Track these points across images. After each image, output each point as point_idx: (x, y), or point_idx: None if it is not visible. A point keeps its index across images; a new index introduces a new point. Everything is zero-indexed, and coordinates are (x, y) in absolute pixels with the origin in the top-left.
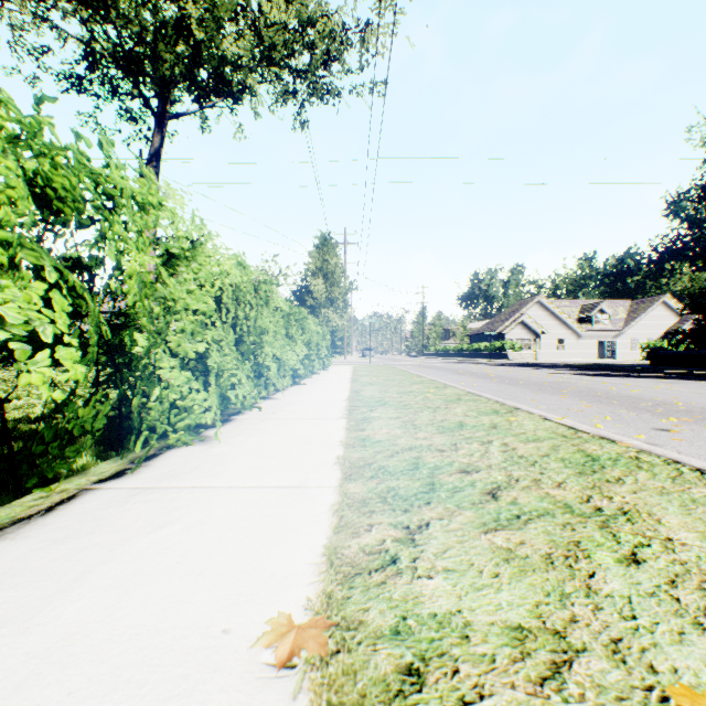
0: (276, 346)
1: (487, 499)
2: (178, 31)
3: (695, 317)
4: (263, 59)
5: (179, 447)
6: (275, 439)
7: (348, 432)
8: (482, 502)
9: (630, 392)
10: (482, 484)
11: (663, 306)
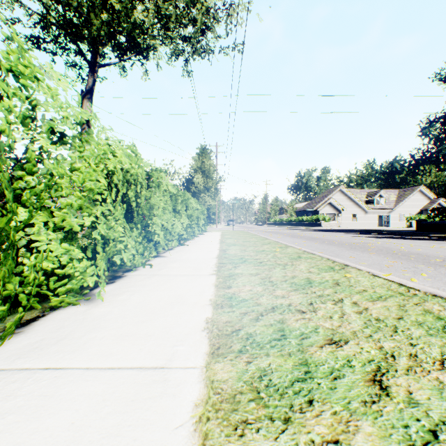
0: (164, 218)
1: (376, 393)
2: (104, 7)
3: (440, 200)
4: (162, 28)
5: (63, 307)
6: (153, 297)
7: (216, 290)
8: (374, 400)
9: (416, 250)
10: (360, 364)
11: (419, 193)
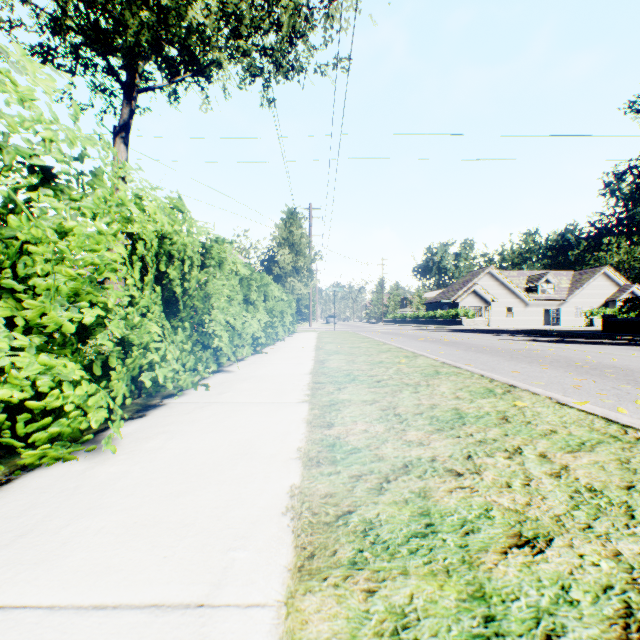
0: (230, 313)
1: None
2: (145, 3)
3: (633, 286)
4: (230, 35)
5: (47, 465)
6: (203, 445)
7: (309, 431)
8: None
9: (610, 361)
10: (588, 598)
11: (604, 276)
